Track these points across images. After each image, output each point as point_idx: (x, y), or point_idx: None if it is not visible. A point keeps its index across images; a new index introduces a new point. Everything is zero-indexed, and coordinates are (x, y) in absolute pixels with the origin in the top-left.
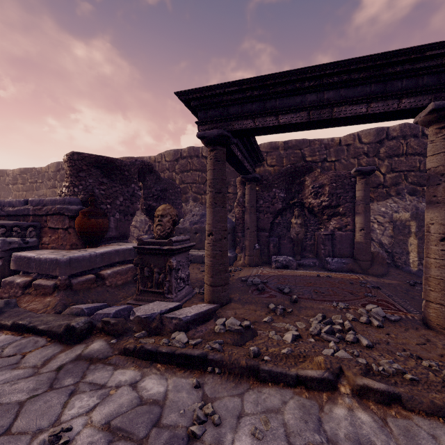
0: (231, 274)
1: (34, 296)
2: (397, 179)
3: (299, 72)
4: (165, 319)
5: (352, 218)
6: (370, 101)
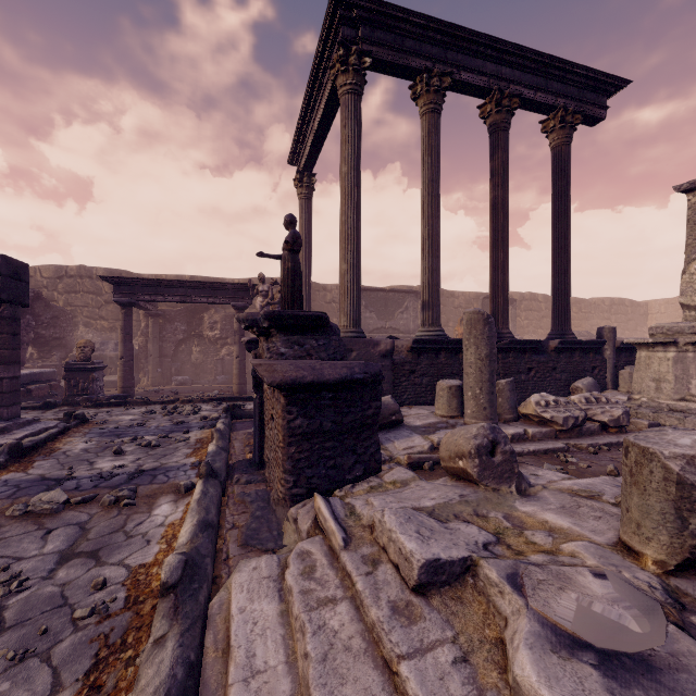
0: (136, 390)
1: None
2: None
3: (174, 281)
4: (101, 398)
5: None
6: (209, 298)
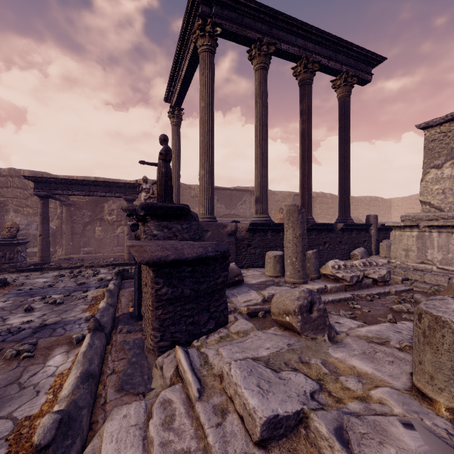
0: (52, 258)
1: None
2: None
3: (80, 180)
4: (23, 265)
5: None
6: (106, 192)
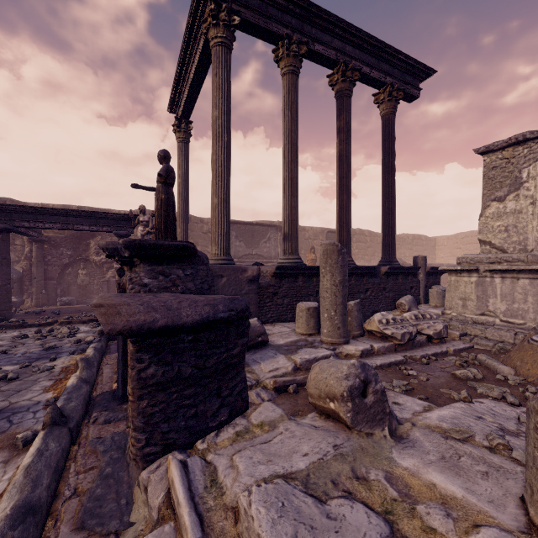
0: (17, 312)
1: None
2: None
3: (54, 209)
4: None
5: None
6: (91, 226)
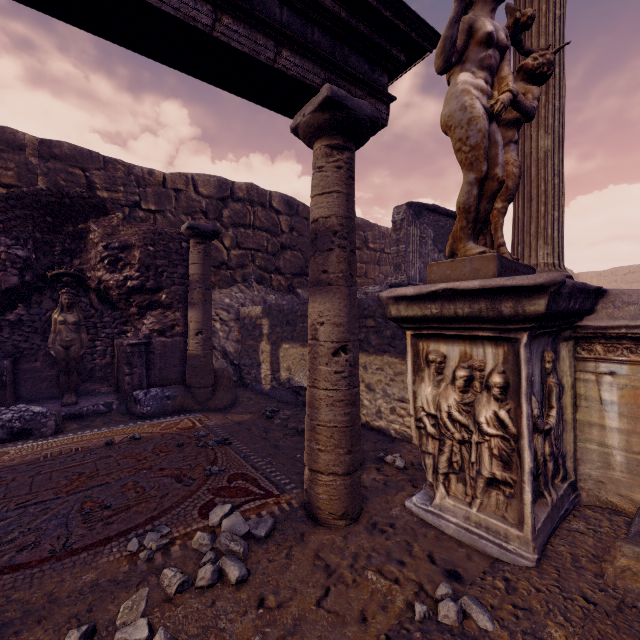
0: None
1: None
2: (244, 259)
3: None
4: None
5: (183, 313)
6: (221, 7)
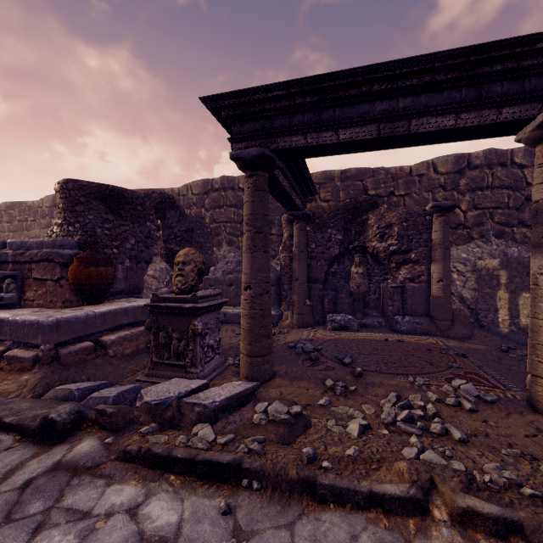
0: (276, 339)
1: (6, 372)
2: (481, 218)
3: (366, 71)
4: (185, 406)
5: (427, 266)
6: (460, 111)
